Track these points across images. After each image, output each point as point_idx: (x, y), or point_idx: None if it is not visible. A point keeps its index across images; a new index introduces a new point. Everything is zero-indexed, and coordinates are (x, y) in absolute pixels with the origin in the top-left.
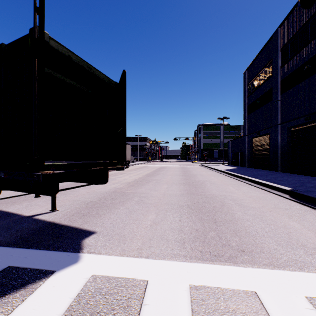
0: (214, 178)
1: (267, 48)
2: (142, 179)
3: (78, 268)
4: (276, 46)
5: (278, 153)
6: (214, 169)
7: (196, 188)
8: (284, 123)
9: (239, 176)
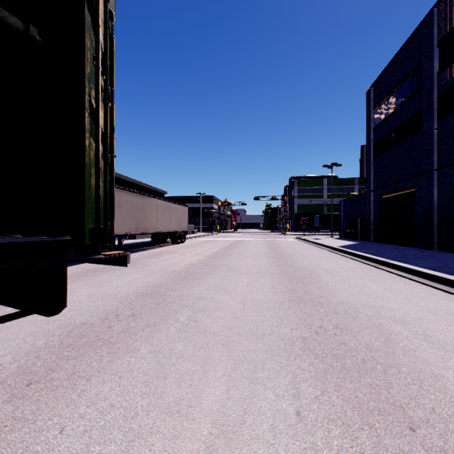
0: (329, 263)
1: (412, 45)
2: (203, 264)
3: None
4: (429, 38)
5: (434, 219)
6: (320, 244)
7: (305, 285)
8: (446, 167)
9: (373, 258)
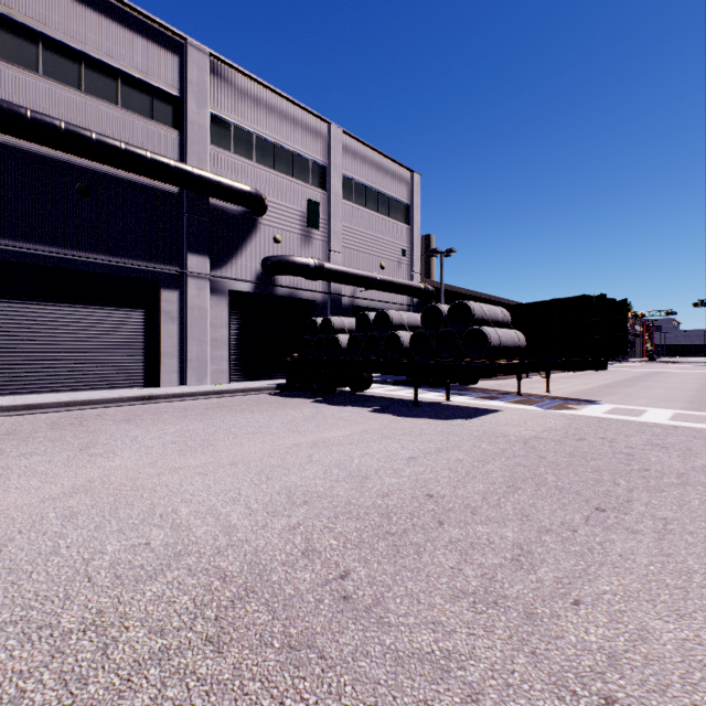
0: None
1: None
2: (617, 384)
3: (604, 405)
4: None
5: None
6: None
7: None
8: None
9: None
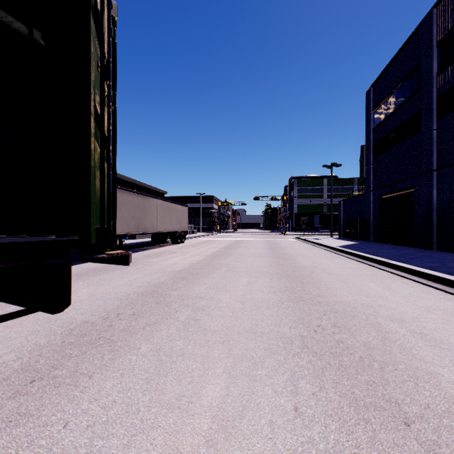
0: (328, 263)
1: (411, 45)
2: (203, 264)
3: None
4: (428, 39)
5: (433, 219)
6: (320, 244)
7: (304, 285)
8: (445, 167)
9: (372, 258)
